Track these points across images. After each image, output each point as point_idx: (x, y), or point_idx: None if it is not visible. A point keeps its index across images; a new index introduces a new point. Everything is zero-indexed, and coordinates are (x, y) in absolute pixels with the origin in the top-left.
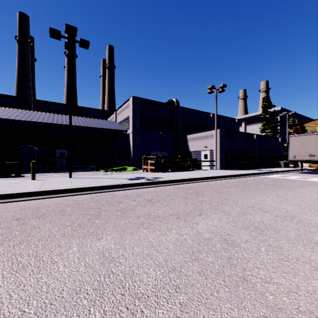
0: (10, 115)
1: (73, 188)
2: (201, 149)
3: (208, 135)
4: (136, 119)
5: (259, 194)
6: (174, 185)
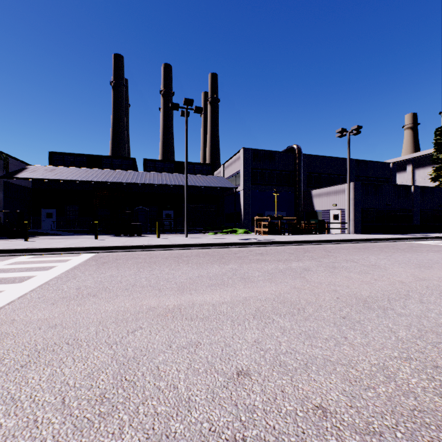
0: (127, 178)
1: (196, 243)
2: (330, 208)
3: (339, 190)
4: (247, 174)
5: (369, 254)
6: (286, 246)
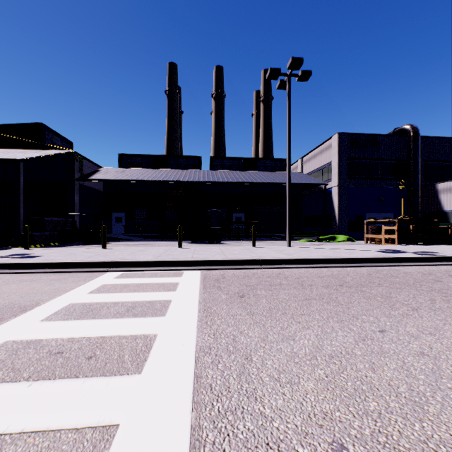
0: (197, 176)
1: (334, 258)
2: None
3: None
4: (343, 166)
5: None
6: None
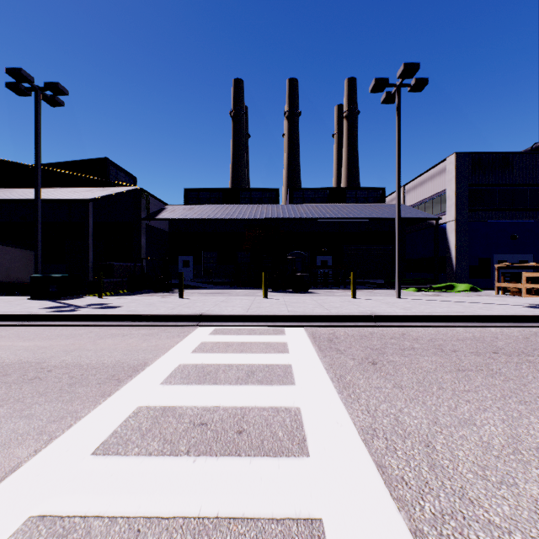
0: (276, 212)
1: (469, 315)
2: None
3: None
4: (462, 195)
5: None
6: None
